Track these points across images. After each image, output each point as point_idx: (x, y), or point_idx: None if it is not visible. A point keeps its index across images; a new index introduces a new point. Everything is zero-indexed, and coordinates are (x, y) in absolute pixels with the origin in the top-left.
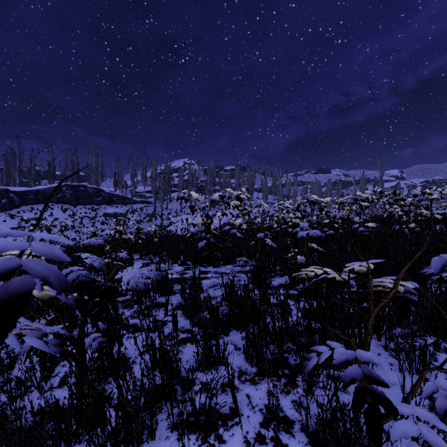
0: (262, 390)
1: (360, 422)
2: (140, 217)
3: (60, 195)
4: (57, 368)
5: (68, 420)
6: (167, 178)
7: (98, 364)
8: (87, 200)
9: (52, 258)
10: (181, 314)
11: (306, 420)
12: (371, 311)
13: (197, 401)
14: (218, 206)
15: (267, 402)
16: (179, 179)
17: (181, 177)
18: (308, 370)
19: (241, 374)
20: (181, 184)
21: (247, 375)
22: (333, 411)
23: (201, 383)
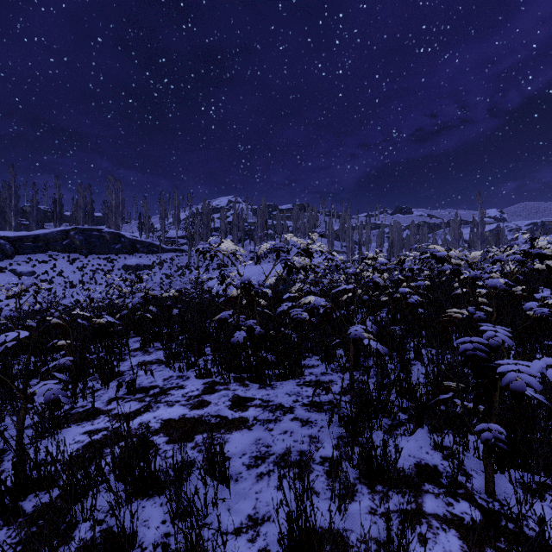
0: None
1: None
2: (170, 270)
3: (67, 241)
4: None
5: None
6: (205, 220)
7: None
8: (102, 248)
9: None
10: None
11: None
12: None
13: None
14: (271, 255)
15: None
16: (220, 221)
17: (223, 219)
18: None
19: None
20: (224, 228)
21: None
22: None
23: None
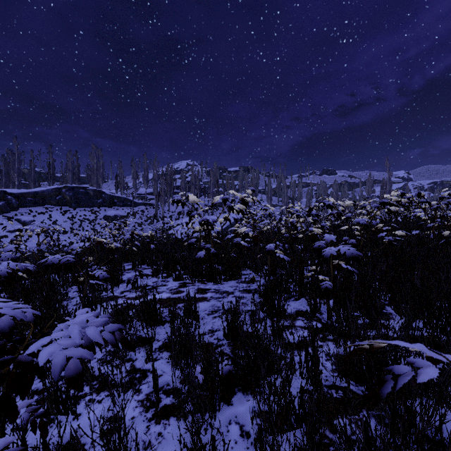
0: None
1: None
2: (141, 220)
3: (59, 197)
4: None
5: None
6: (169, 179)
7: None
8: (87, 202)
9: None
10: (169, 359)
11: None
12: None
13: None
14: (222, 208)
15: None
16: (181, 181)
17: (183, 179)
18: None
19: None
20: (184, 186)
21: None
22: None
23: None
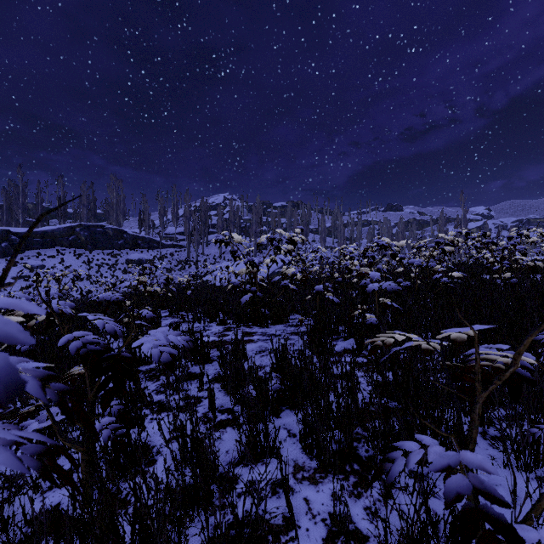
0: (325, 493)
1: (459, 542)
2: (170, 264)
3: (73, 237)
4: (60, 460)
5: (67, 539)
6: (203, 217)
7: (111, 457)
8: (106, 244)
9: (2, 340)
10: (220, 388)
11: (385, 538)
12: (477, 396)
13: (240, 508)
14: (266, 251)
15: (332, 509)
16: (217, 218)
17: (220, 216)
18: (392, 478)
19: (297, 469)
20: (221, 224)
21: (305, 471)
22: (422, 527)
23: (245, 486)
